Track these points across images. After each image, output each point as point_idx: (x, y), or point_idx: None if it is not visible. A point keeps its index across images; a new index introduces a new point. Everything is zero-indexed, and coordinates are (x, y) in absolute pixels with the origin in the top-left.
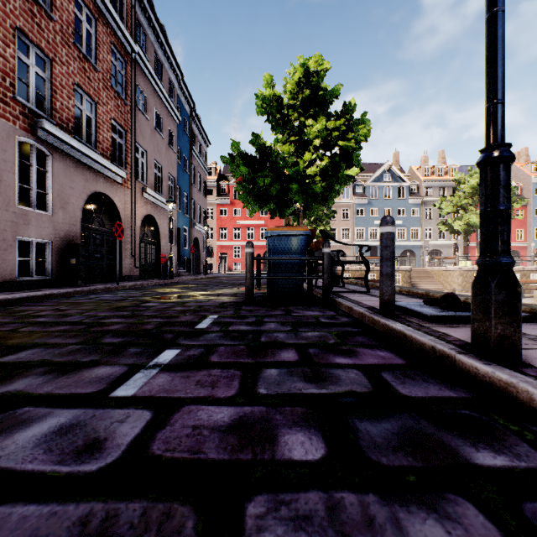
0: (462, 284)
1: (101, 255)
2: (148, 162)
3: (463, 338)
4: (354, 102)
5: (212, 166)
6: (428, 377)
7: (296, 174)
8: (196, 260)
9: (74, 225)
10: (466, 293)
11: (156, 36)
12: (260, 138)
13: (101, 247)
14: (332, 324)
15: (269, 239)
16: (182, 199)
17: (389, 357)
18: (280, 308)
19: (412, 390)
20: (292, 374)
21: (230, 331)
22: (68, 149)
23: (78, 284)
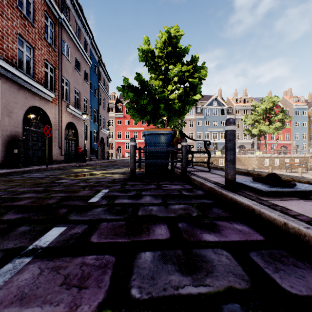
0: (258, 165)
1: (38, 147)
2: (70, 89)
3: (302, 212)
4: (198, 56)
5: (112, 94)
6: (295, 260)
7: (163, 98)
8: (102, 151)
9: (17, 127)
10: (260, 170)
11: (75, 10)
12: (141, 76)
13: (37, 142)
14: (192, 196)
15: (146, 136)
16: (93, 113)
17: (247, 232)
18: (153, 183)
19: (292, 283)
20: (166, 260)
21: (114, 204)
22: (12, 76)
23: (19, 166)
